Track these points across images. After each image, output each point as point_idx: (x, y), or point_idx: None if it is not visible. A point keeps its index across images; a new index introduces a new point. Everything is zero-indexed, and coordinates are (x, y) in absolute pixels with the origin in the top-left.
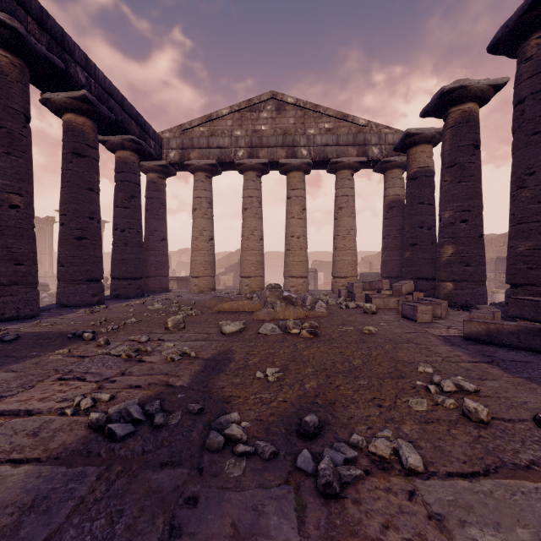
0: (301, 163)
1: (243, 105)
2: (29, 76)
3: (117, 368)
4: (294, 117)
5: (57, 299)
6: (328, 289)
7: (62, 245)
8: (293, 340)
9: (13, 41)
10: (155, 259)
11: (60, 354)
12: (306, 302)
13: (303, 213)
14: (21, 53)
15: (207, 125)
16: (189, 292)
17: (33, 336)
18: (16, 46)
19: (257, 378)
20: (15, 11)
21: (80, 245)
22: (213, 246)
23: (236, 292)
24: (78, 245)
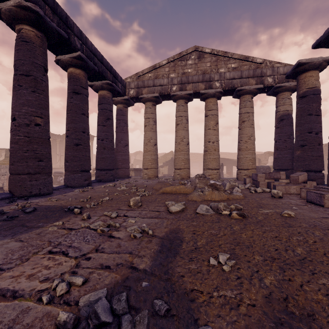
0: (215, 92)
1: (176, 57)
2: (47, 44)
3: (93, 243)
4: (210, 61)
5: (64, 182)
6: (229, 177)
7: (67, 149)
8: (227, 221)
9: (36, 21)
10: (122, 158)
11: (56, 226)
12: (225, 187)
13: (217, 126)
14: (42, 29)
15: (153, 72)
16: (142, 178)
17: (44, 208)
18: (38, 24)
19: (211, 265)
20: (38, 2)
21: (77, 149)
22: (156, 149)
23: (171, 178)
24: (76, 149)
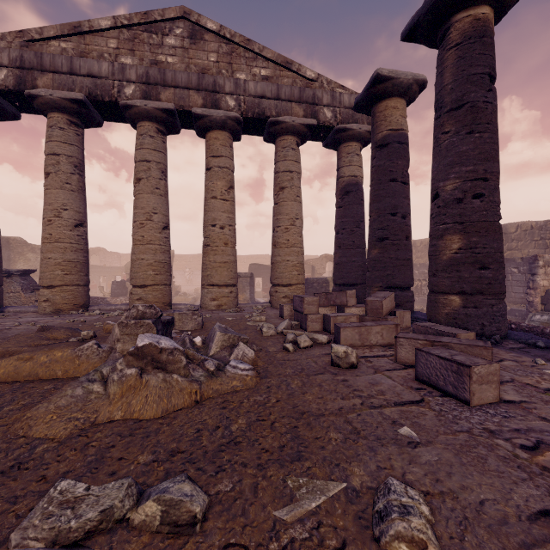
0: (226, 117)
1: (136, 18)
2: None
3: None
4: (217, 52)
5: None
6: (267, 296)
7: None
8: None
9: None
10: None
11: None
12: (211, 346)
13: (230, 192)
14: None
15: (73, 40)
16: (37, 312)
17: None
18: None
19: None
20: None
21: None
22: (83, 236)
23: (124, 308)
24: None
